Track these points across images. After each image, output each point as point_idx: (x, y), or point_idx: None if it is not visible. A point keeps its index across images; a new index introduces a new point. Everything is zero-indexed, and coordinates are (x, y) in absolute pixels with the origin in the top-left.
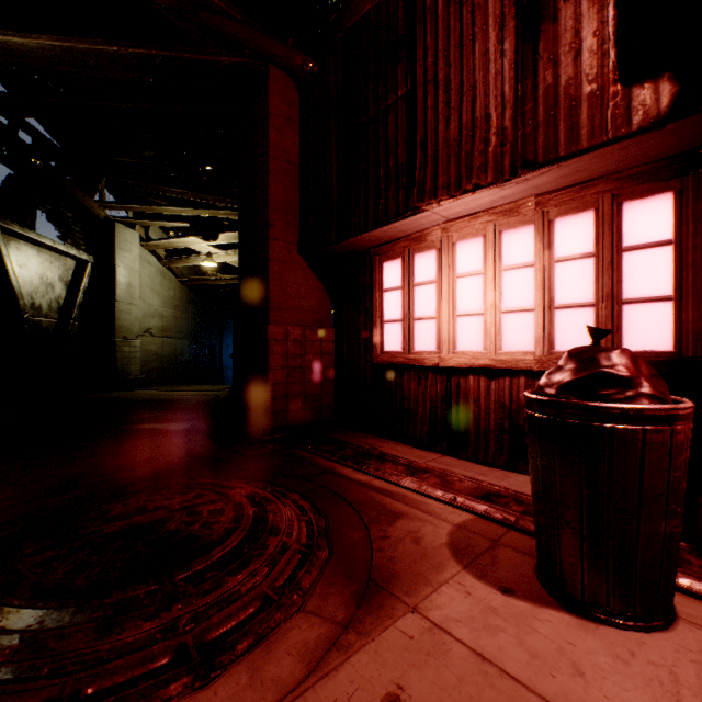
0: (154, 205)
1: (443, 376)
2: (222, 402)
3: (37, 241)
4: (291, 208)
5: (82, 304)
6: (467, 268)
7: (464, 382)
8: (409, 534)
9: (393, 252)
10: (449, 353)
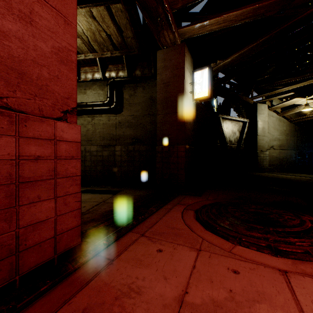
0: (273, 91)
1: None
2: (311, 182)
3: (230, 119)
4: None
5: (244, 138)
6: None
7: None
8: None
9: None
10: None
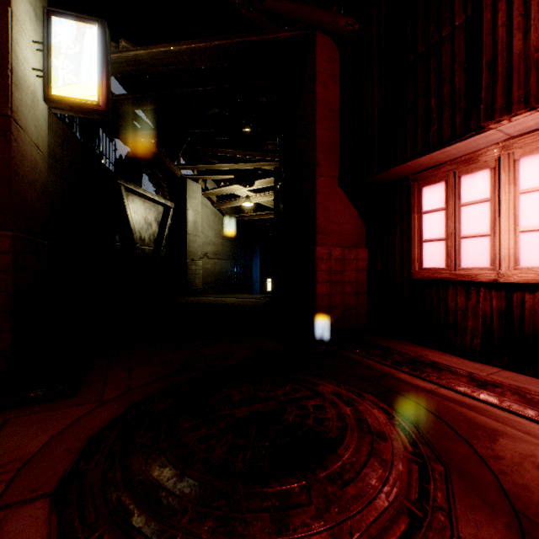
0: (212, 164)
1: (500, 292)
2: (264, 307)
3: (143, 195)
4: (332, 149)
5: (167, 236)
6: (535, 183)
7: (530, 298)
8: (525, 458)
9: (434, 177)
10: (508, 269)
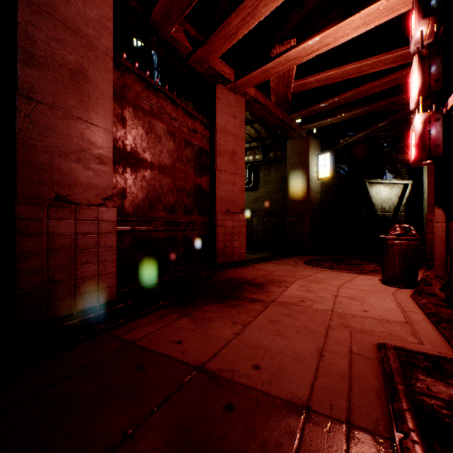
0: None
1: None
2: None
3: (382, 182)
4: None
5: (406, 204)
6: None
7: None
8: None
9: None
10: None
